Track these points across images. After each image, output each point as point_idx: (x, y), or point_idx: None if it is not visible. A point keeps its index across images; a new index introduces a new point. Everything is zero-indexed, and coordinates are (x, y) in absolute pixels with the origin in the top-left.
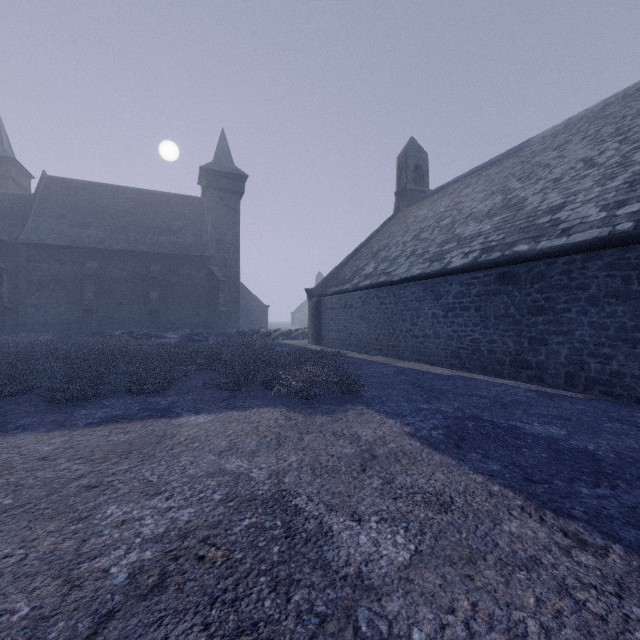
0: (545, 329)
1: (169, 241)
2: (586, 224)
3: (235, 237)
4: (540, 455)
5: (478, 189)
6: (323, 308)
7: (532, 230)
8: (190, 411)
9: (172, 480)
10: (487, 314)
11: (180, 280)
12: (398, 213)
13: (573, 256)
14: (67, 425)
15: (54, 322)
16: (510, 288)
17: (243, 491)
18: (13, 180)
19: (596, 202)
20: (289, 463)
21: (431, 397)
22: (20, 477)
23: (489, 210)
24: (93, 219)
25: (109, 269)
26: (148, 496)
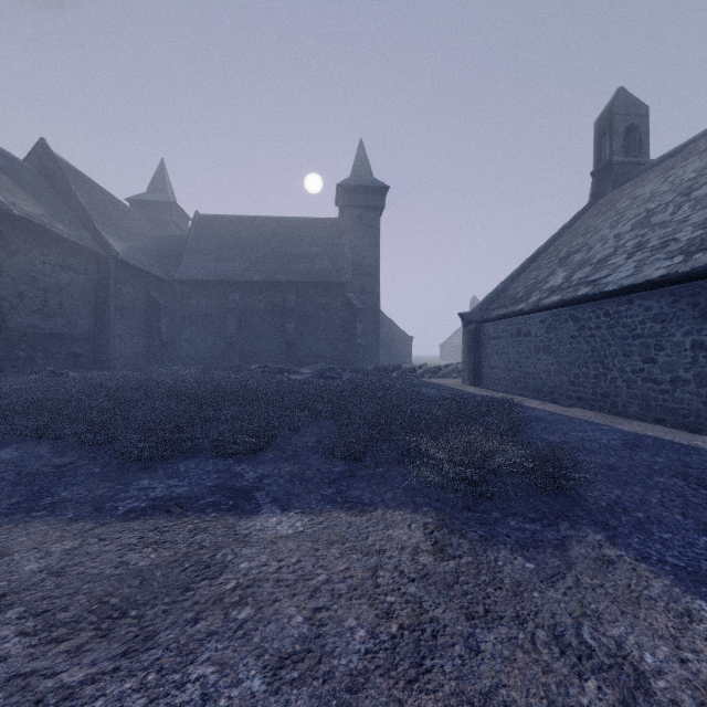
0: None
1: (305, 269)
2: None
3: (374, 259)
4: None
5: None
6: (483, 338)
7: None
8: (276, 501)
9: None
10: None
11: (316, 310)
12: (597, 200)
13: None
14: (104, 509)
15: (203, 356)
16: None
17: None
18: (174, 223)
19: None
20: None
21: None
22: None
23: None
24: (236, 252)
25: (249, 301)
26: None
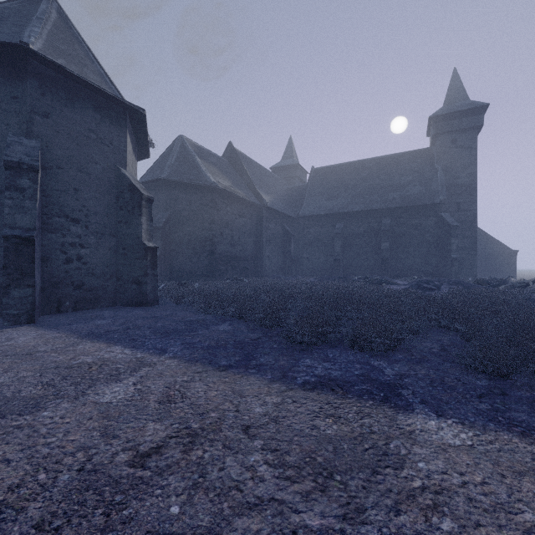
0: None
1: (398, 196)
2: None
3: (470, 177)
4: None
5: None
6: None
7: None
8: (426, 403)
9: None
10: None
11: (408, 230)
12: None
13: None
14: (288, 377)
15: (317, 269)
16: None
17: None
18: (298, 178)
19: None
20: None
21: None
22: (213, 455)
23: None
24: (340, 191)
25: (350, 227)
26: None
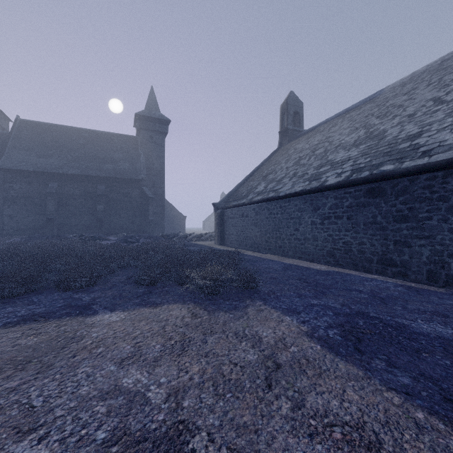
0: (409, 234)
1: (111, 168)
2: (445, 146)
3: (161, 165)
4: (443, 362)
5: (344, 126)
6: (225, 217)
7: (395, 153)
8: (106, 308)
9: (57, 405)
10: (357, 222)
11: (120, 197)
12: (281, 147)
13: (434, 173)
14: None
15: (24, 228)
16: (377, 200)
17: (134, 424)
18: None
19: (451, 129)
20: (190, 376)
21: (318, 292)
22: None
23: (355, 141)
24: (54, 151)
25: (66, 188)
26: (19, 435)
